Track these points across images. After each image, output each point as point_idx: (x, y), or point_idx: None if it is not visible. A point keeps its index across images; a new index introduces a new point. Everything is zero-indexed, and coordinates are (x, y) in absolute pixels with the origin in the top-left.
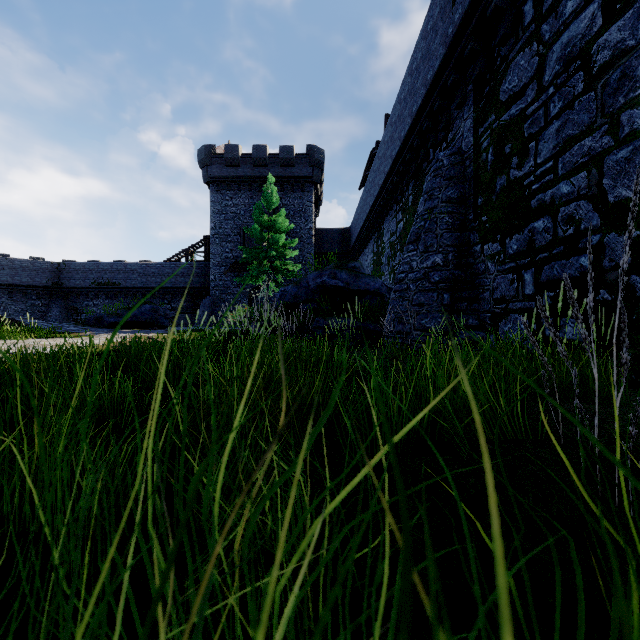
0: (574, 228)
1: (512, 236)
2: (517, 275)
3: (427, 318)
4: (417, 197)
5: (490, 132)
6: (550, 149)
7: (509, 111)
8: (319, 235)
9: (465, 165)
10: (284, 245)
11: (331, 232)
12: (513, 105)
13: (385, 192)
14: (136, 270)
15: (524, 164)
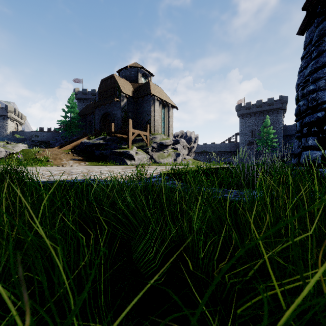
0: None
1: None
2: None
3: None
4: None
5: None
6: None
7: None
8: (285, 128)
9: None
10: (271, 137)
11: (291, 126)
12: None
13: None
14: (212, 146)
15: None
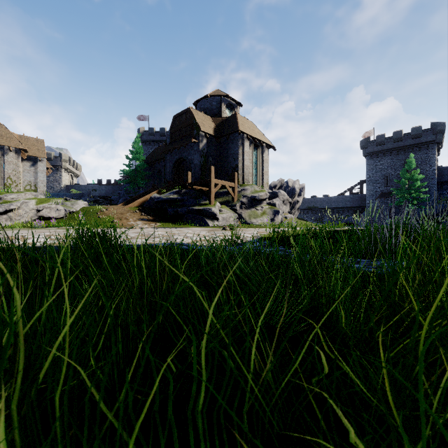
0: None
1: None
2: None
3: None
4: None
5: None
6: None
7: None
8: (440, 171)
9: None
10: (418, 186)
11: None
12: None
13: None
14: (325, 200)
15: None
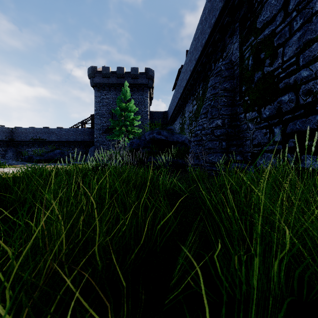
0: (312, 97)
1: (265, 107)
2: (269, 130)
3: (213, 156)
4: (204, 91)
5: (250, 47)
6: (293, 50)
7: (263, 33)
8: (151, 114)
9: (234, 69)
10: (133, 119)
11: (158, 113)
12: (266, 28)
13: (186, 90)
14: (54, 132)
15: (274, 62)
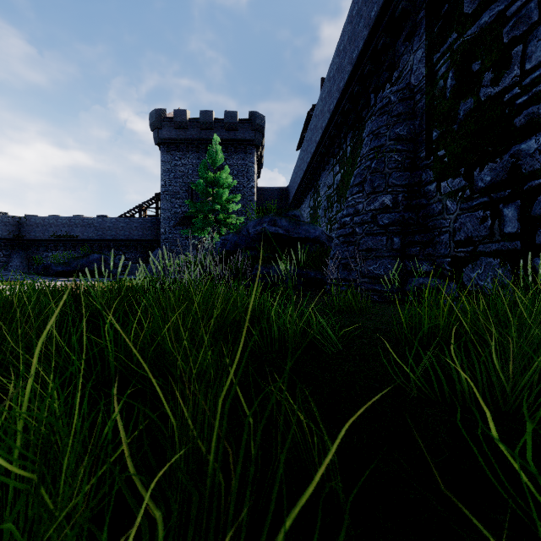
0: None
1: (483, 166)
2: (491, 211)
3: (376, 264)
4: (356, 146)
5: (450, 54)
6: None
7: (479, 21)
8: (260, 193)
9: (415, 100)
10: (227, 199)
11: (271, 191)
12: (485, 12)
13: (322, 147)
14: (93, 224)
15: (503, 77)
